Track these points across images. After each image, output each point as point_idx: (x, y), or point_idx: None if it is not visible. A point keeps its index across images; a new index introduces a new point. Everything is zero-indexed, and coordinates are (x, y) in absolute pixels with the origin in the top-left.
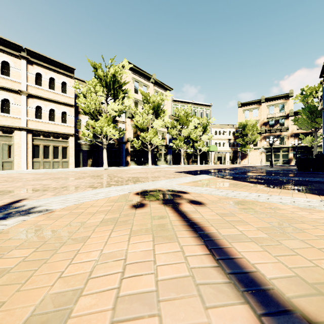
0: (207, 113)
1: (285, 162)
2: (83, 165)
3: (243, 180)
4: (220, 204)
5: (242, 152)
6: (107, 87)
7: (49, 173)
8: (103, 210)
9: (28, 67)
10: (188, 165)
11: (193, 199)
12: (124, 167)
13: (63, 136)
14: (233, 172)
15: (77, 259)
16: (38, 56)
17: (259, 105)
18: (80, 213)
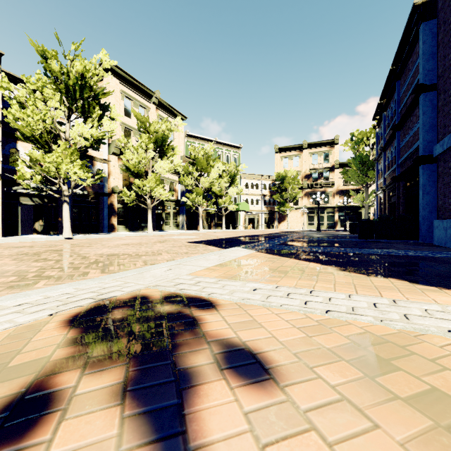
0: (236, 158)
1: (330, 226)
2: (31, 232)
3: (303, 257)
4: (324, 367)
5: (280, 213)
6: (68, 94)
7: None
8: None
9: None
10: (209, 231)
11: (232, 340)
12: (105, 235)
13: None
14: (278, 242)
15: None
16: None
17: (301, 151)
18: None
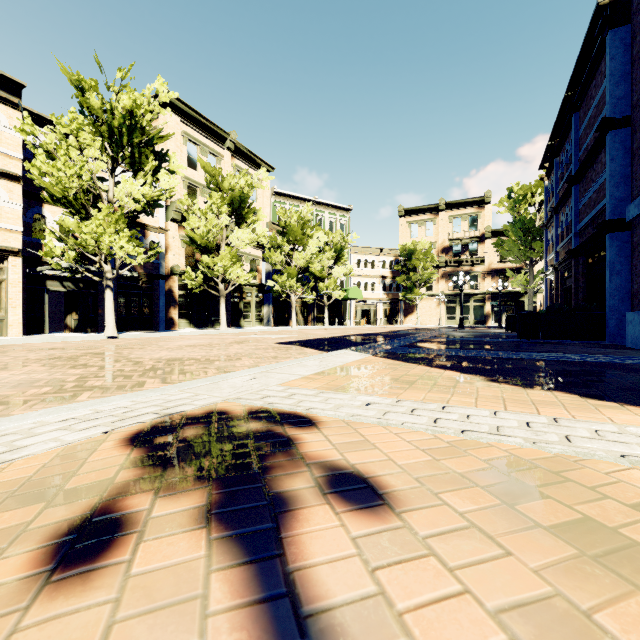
0: (343, 224)
1: (479, 321)
2: (60, 329)
3: (436, 363)
4: (453, 494)
5: (406, 302)
6: (112, 139)
7: None
8: None
9: None
10: (306, 327)
11: (338, 463)
12: (161, 333)
13: None
14: (403, 343)
15: None
16: None
17: (436, 214)
18: None
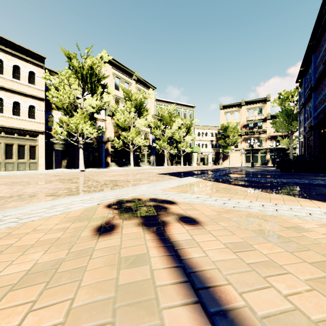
0: (191, 114)
1: (263, 163)
2: (58, 167)
3: (233, 183)
4: (223, 223)
5: (223, 153)
6: (83, 80)
7: (9, 177)
8: (49, 239)
9: None
10: (172, 166)
11: (183, 214)
12: (104, 169)
13: (30, 134)
14: (219, 174)
15: None
16: None
17: (240, 107)
18: (7, 246)
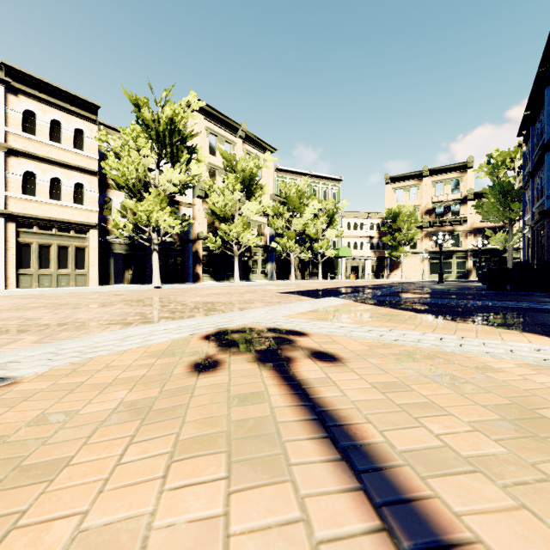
0: (335, 193)
1: (461, 276)
2: (118, 281)
3: (402, 307)
4: (374, 360)
5: (392, 259)
6: (158, 141)
7: (47, 296)
8: (129, 378)
9: (8, 99)
10: (303, 281)
11: (317, 349)
12: (191, 285)
13: (76, 229)
14: (381, 293)
15: (7, 548)
16: (28, 80)
17: (420, 180)
18: (76, 385)
